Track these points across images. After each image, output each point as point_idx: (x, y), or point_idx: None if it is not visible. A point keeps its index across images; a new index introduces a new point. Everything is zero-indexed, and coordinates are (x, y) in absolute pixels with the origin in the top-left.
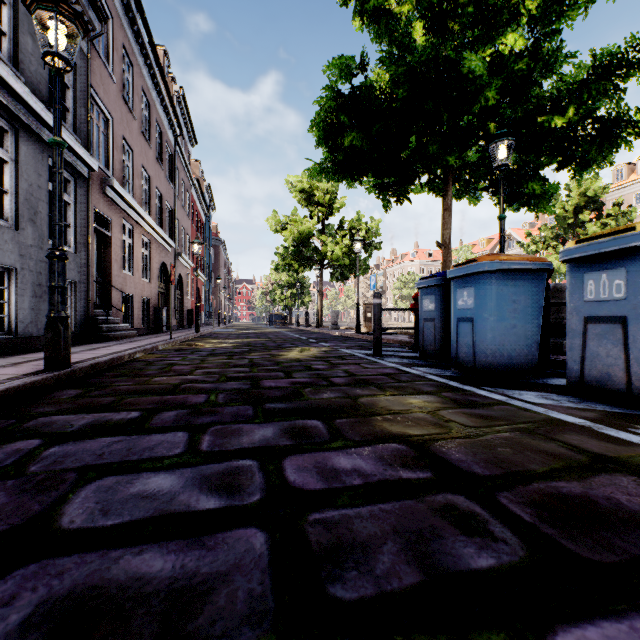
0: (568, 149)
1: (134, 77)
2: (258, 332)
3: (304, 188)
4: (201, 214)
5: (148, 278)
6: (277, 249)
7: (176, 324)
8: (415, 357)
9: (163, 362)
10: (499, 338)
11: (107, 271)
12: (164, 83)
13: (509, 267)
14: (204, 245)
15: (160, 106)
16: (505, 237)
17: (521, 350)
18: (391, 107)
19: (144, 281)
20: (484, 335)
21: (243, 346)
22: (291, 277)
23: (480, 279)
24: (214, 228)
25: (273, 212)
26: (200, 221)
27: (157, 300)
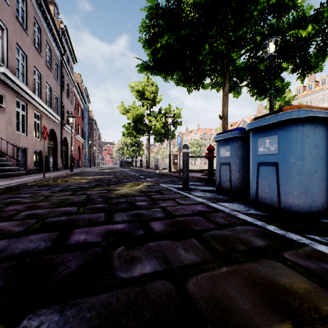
0: (303, 56)
1: (27, 8)
2: (111, 171)
3: (139, 90)
4: (81, 104)
5: (40, 138)
6: (125, 125)
7: (63, 166)
8: (213, 191)
9: (8, 200)
10: (305, 181)
11: (2, 131)
12: (51, 18)
13: (315, 115)
14: (83, 122)
15: (49, 33)
16: (243, 122)
17: (322, 191)
18: (194, 18)
19: (36, 139)
20: (291, 178)
21: (93, 182)
22: (132, 140)
23: (286, 127)
24: (90, 113)
25: (121, 103)
26: (80, 108)
27: (47, 152)
